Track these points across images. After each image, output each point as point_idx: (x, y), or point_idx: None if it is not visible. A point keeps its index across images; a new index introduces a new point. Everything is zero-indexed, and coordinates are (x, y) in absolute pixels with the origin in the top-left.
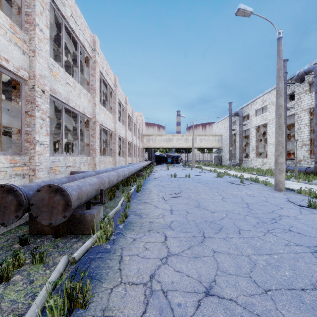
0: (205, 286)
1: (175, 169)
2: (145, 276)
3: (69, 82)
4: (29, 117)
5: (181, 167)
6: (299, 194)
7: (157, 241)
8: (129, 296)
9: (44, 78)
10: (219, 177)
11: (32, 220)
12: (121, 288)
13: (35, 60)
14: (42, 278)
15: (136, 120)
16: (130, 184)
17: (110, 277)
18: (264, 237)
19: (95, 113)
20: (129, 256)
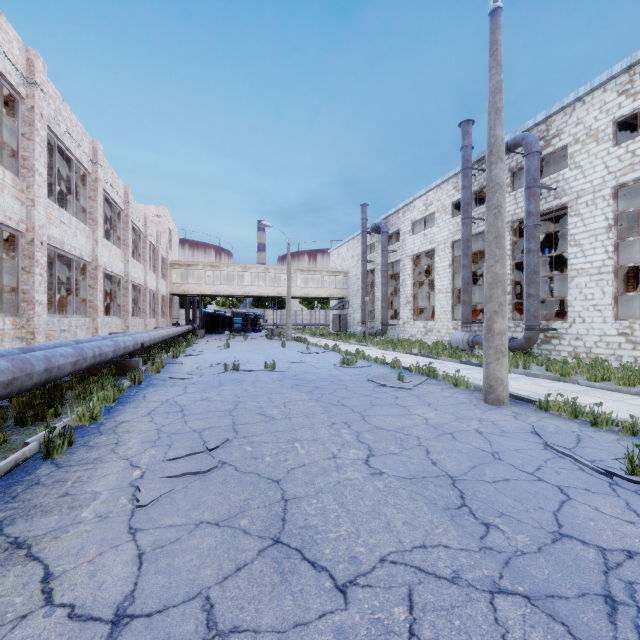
0: None
1: (246, 345)
2: None
3: None
4: None
5: (261, 340)
6: (547, 414)
7: None
8: None
9: None
10: (345, 364)
11: None
12: None
13: None
14: None
15: (144, 222)
16: (54, 412)
17: None
18: None
19: None
20: None
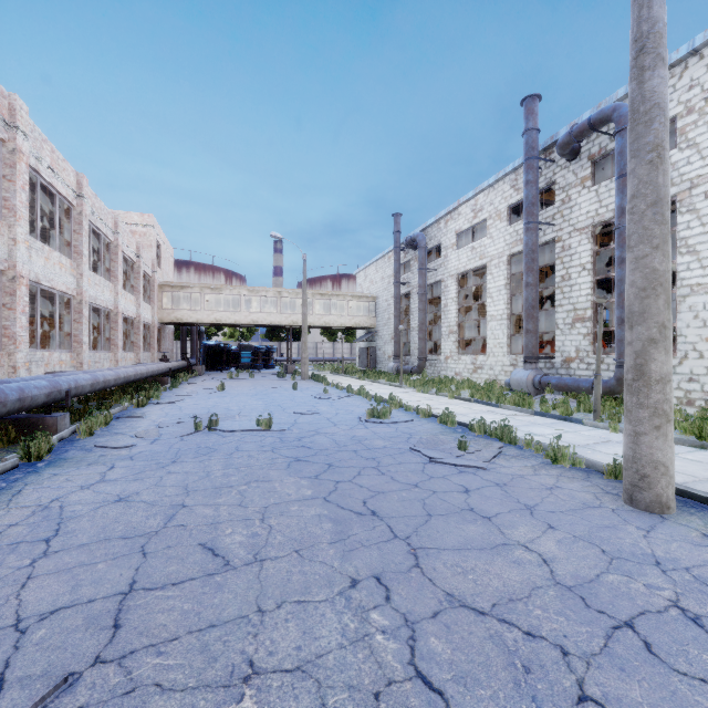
0: None
1: (248, 385)
2: None
3: None
4: None
5: (270, 379)
6: None
7: None
8: None
9: None
10: (375, 417)
11: None
12: None
13: None
14: None
15: (114, 227)
16: None
17: None
18: None
19: None
20: None
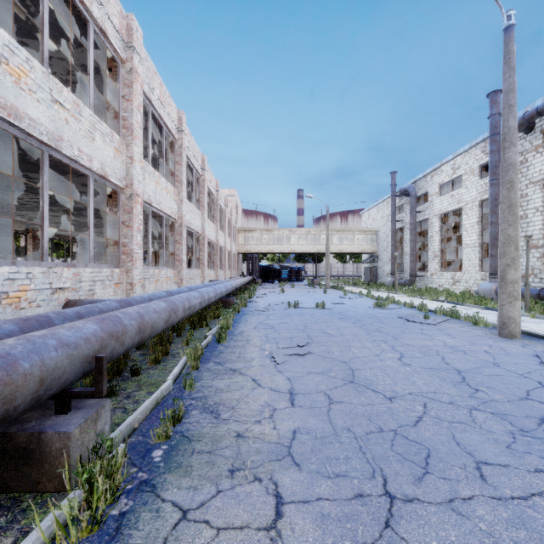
0: None
1: (295, 291)
2: None
3: (60, 100)
4: None
5: (305, 288)
6: None
7: (252, 525)
8: None
9: None
10: (378, 306)
11: None
12: None
13: None
14: None
15: (224, 202)
16: (206, 324)
17: None
18: None
19: (132, 177)
20: None
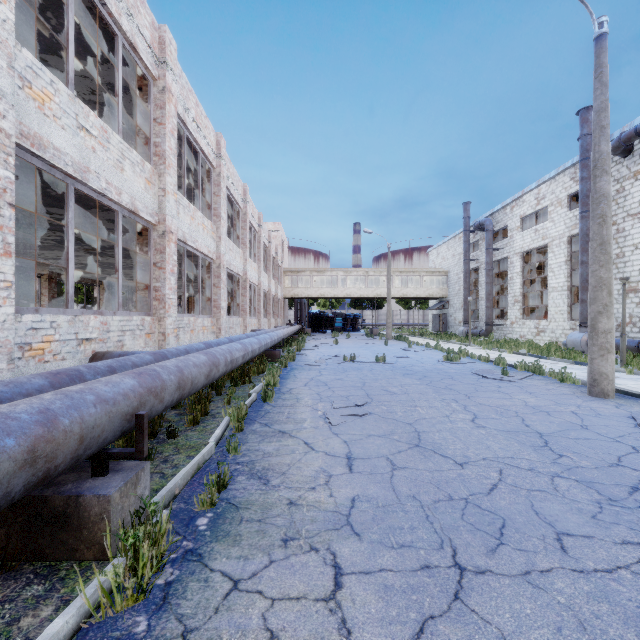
0: None
1: (350, 342)
2: None
3: (87, 126)
4: None
5: (363, 339)
6: None
7: (309, 596)
8: None
9: None
10: (449, 360)
11: None
12: None
13: None
14: None
15: (268, 239)
16: (249, 380)
17: None
18: None
19: (165, 211)
20: None
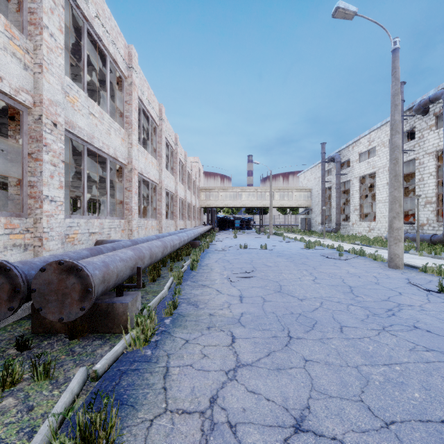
0: (294, 415)
1: (245, 236)
2: (202, 400)
3: (93, 112)
4: (34, 162)
5: (253, 234)
6: (424, 274)
7: (220, 345)
8: (177, 433)
9: (56, 104)
10: (308, 248)
11: (37, 313)
12: (165, 419)
13: (43, 78)
14: (46, 403)
15: (190, 168)
16: (181, 258)
17: (150, 401)
18: (379, 337)
19: (132, 157)
20: (178, 368)
